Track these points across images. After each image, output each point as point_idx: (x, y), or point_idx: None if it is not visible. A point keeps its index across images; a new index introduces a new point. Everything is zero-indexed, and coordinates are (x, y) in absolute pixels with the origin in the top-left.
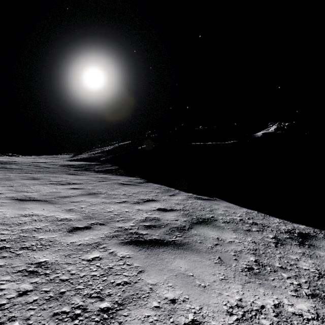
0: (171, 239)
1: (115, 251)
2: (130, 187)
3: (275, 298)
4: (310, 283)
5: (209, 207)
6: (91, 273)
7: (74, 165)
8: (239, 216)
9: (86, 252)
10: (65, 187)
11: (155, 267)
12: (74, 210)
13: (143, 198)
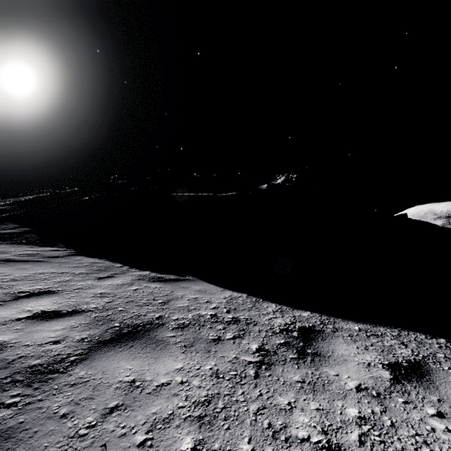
0: None
1: None
2: (20, 266)
3: None
4: None
5: (166, 295)
6: None
7: None
8: (213, 308)
9: None
10: None
11: None
12: None
13: (23, 290)
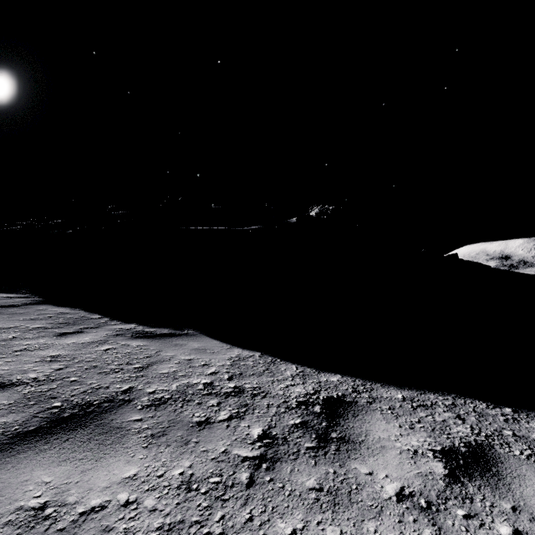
0: None
1: None
2: None
3: None
4: None
5: (148, 357)
6: None
7: None
8: (210, 374)
9: None
10: None
11: None
12: None
13: None
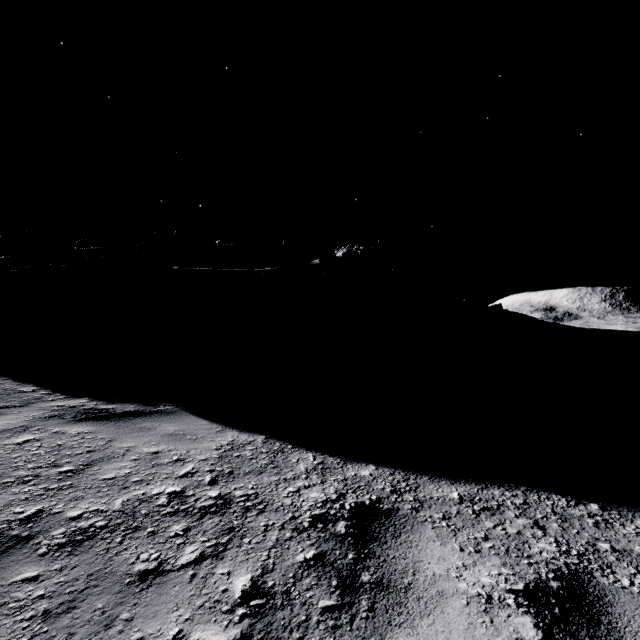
0: None
1: None
2: None
3: None
4: None
5: (89, 452)
6: None
7: None
8: (183, 476)
9: None
10: None
11: None
12: None
13: None
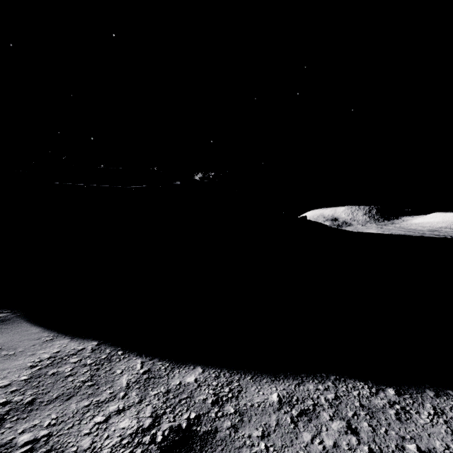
0: None
1: None
2: None
3: None
4: None
5: None
6: None
7: None
8: None
9: None
10: None
11: None
12: None
13: None
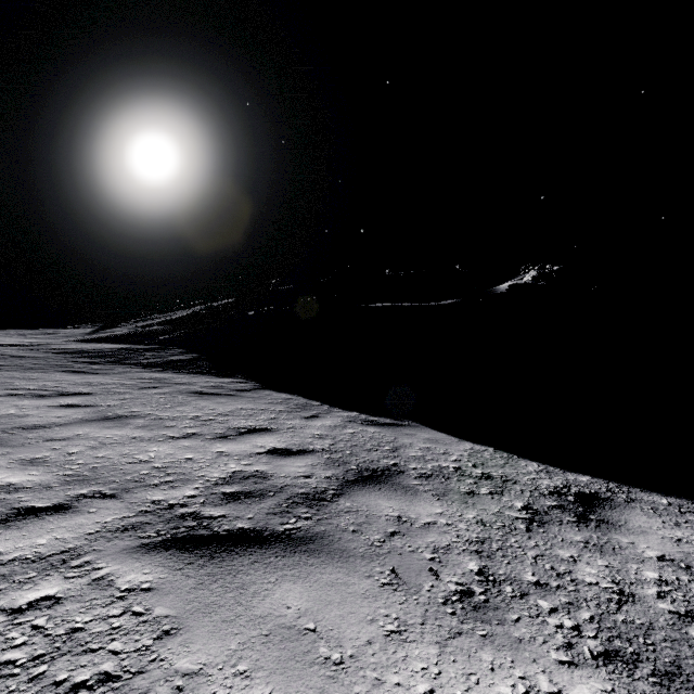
0: (283, 526)
1: (112, 572)
2: (217, 400)
3: (520, 676)
4: (600, 621)
5: (391, 442)
6: (1, 656)
7: (90, 352)
8: (454, 461)
9: (19, 583)
10: (46, 402)
11: (213, 615)
12: (45, 461)
13: (240, 426)
